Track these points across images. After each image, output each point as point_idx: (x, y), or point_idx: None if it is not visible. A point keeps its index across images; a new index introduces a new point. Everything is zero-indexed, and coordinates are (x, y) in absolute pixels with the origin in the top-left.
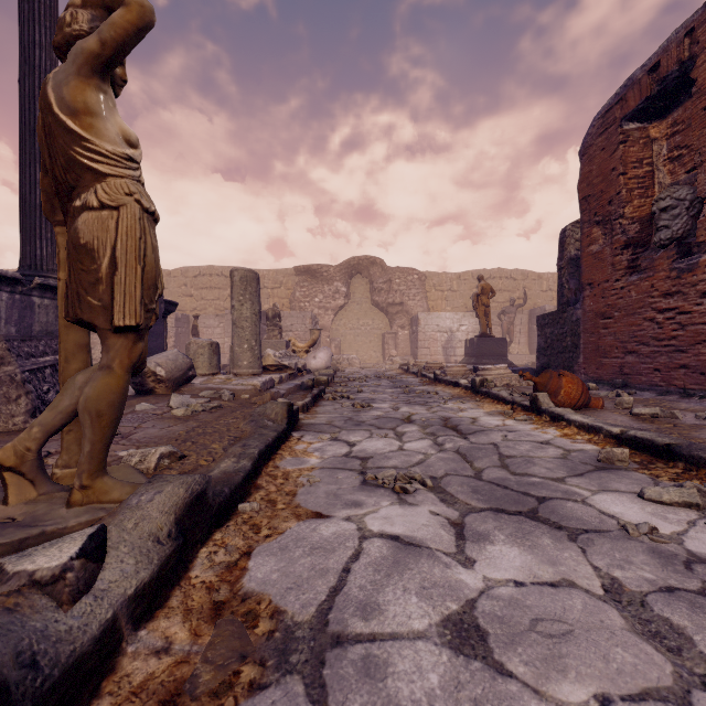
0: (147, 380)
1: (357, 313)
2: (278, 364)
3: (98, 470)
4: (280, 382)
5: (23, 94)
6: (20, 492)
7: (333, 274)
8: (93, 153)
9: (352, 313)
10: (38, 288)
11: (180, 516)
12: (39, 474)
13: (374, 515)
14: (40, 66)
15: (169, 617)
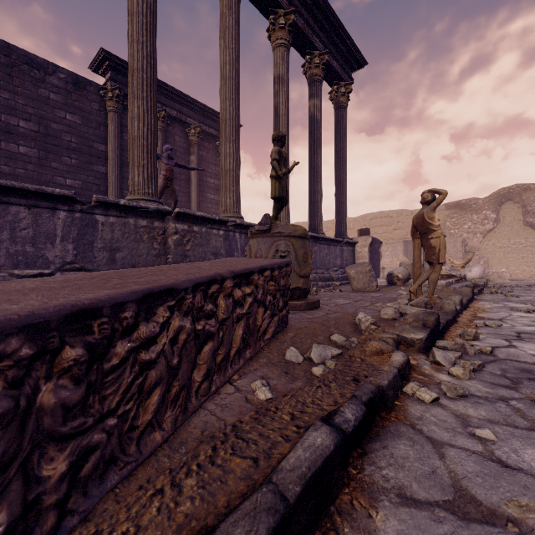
0: (393, 279)
1: (507, 234)
2: (448, 274)
3: (432, 294)
4: (451, 284)
5: (337, 169)
6: (413, 298)
7: (481, 204)
8: (433, 226)
9: (501, 234)
10: (344, 243)
11: (460, 302)
12: (416, 295)
13: (515, 314)
14: (342, 157)
15: (464, 315)
